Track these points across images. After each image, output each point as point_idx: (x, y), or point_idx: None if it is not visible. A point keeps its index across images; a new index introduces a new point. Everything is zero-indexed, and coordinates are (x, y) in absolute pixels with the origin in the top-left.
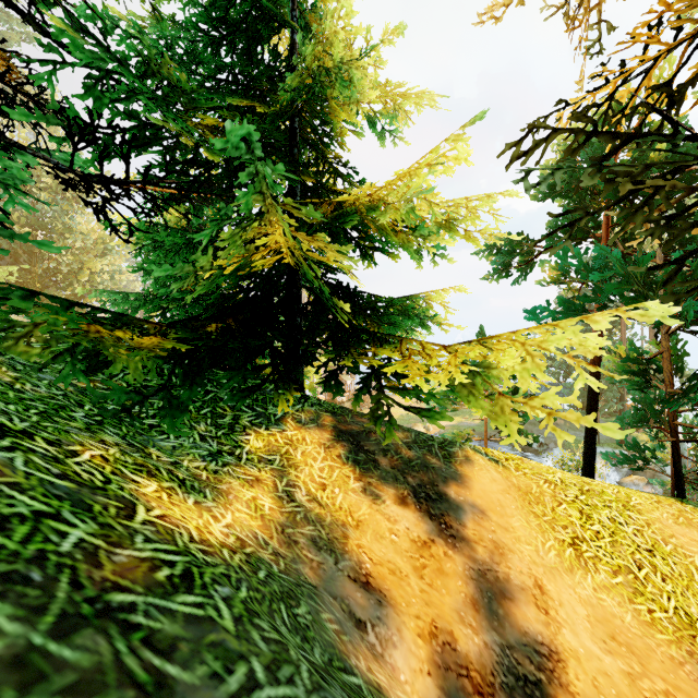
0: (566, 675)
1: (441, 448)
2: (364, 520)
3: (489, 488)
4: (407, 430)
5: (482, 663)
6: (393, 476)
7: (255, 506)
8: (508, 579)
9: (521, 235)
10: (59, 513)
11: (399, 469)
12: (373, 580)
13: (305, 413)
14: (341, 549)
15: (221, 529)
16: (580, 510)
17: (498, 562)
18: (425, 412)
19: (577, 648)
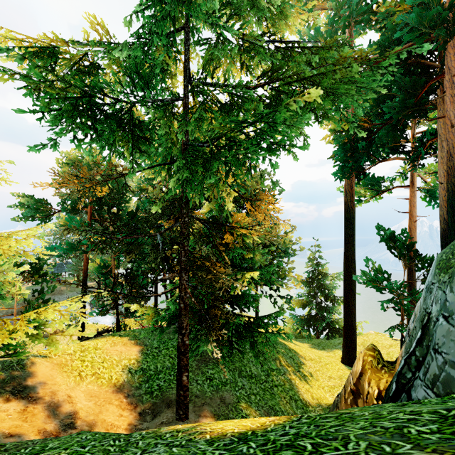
0: (79, 415)
1: (18, 365)
2: None
3: (45, 371)
4: None
5: (56, 429)
6: None
7: None
8: (59, 401)
9: (44, 201)
10: None
11: (0, 387)
12: (12, 433)
13: None
14: None
15: None
16: (81, 360)
17: (54, 397)
18: (16, 355)
19: (82, 406)
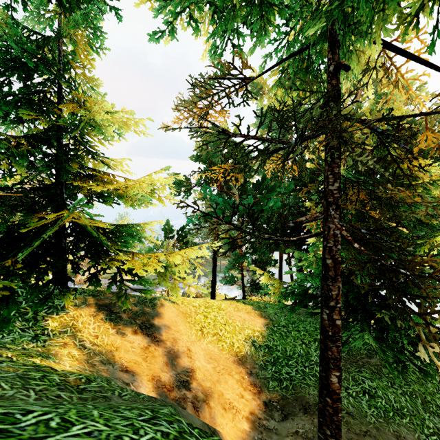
0: (196, 375)
1: (150, 302)
2: (119, 346)
3: (171, 315)
4: (133, 296)
5: (170, 382)
6: (130, 322)
7: (72, 356)
8: (178, 350)
9: (185, 176)
10: (45, 374)
11: (132, 318)
12: (129, 368)
13: (78, 300)
14: (113, 361)
15: (70, 368)
16: (204, 315)
17: (175, 345)
18: (145, 290)
19: (200, 365)
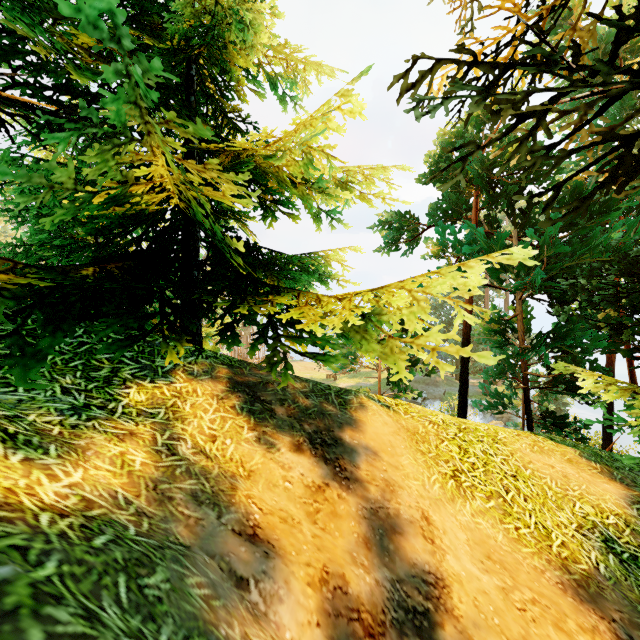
0: (451, 600)
1: (337, 396)
2: (257, 470)
3: (381, 430)
4: (305, 380)
5: (373, 602)
6: (289, 424)
7: (122, 462)
8: (398, 514)
9: (409, 213)
10: None
11: (296, 417)
12: (261, 531)
13: (199, 366)
14: (227, 501)
15: (59, 490)
16: (459, 446)
17: (389, 499)
18: (322, 359)
19: (459, 572)
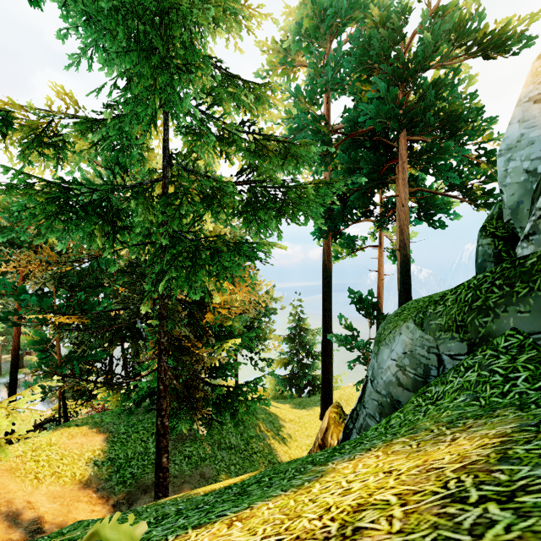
0: (45, 519)
1: None
2: None
3: None
4: None
5: (22, 537)
6: None
7: None
8: (18, 509)
9: None
10: None
11: None
12: None
13: None
14: None
15: None
16: (35, 460)
17: (12, 506)
18: None
19: (46, 510)
